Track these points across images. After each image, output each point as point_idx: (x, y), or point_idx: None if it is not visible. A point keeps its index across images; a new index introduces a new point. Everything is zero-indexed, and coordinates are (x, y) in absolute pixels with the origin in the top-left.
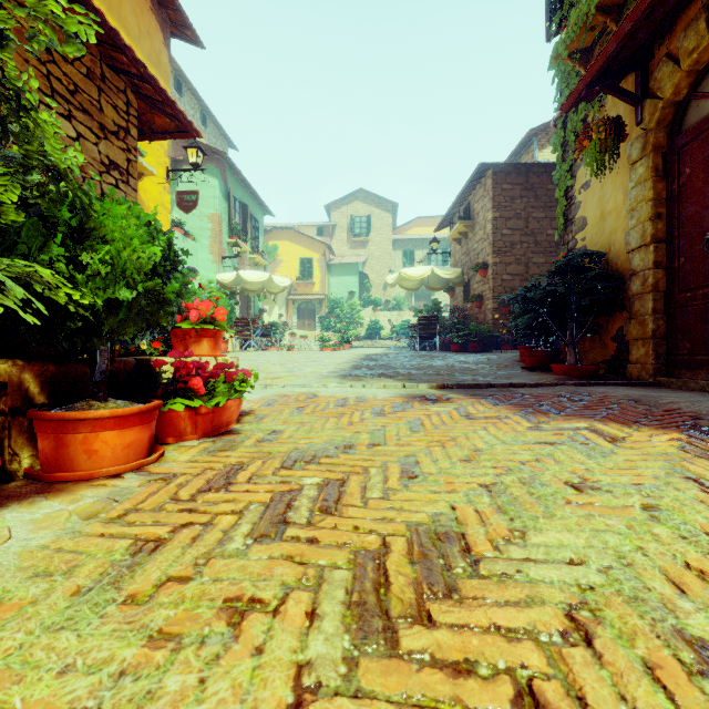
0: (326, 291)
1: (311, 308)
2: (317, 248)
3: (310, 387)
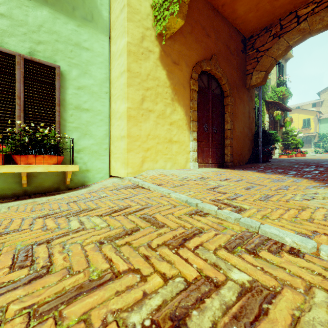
0: (317, 131)
1: (309, 139)
2: (312, 114)
3: (314, 155)
